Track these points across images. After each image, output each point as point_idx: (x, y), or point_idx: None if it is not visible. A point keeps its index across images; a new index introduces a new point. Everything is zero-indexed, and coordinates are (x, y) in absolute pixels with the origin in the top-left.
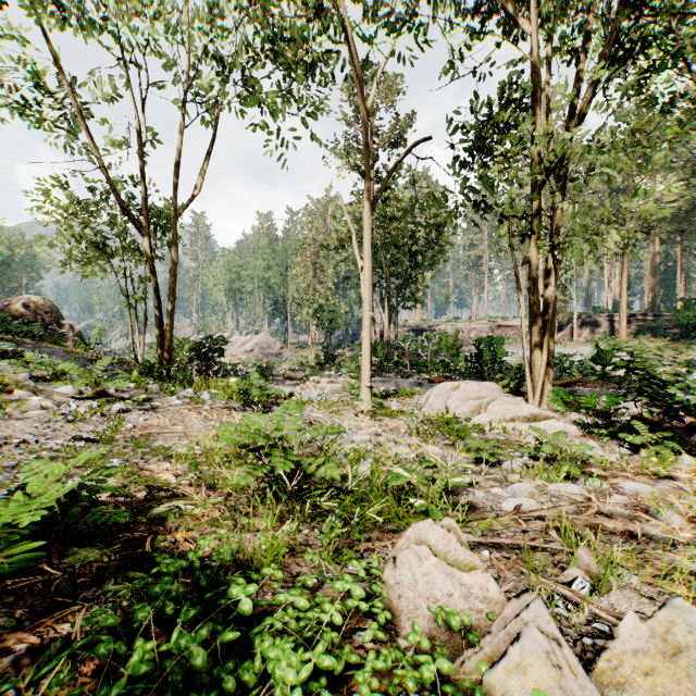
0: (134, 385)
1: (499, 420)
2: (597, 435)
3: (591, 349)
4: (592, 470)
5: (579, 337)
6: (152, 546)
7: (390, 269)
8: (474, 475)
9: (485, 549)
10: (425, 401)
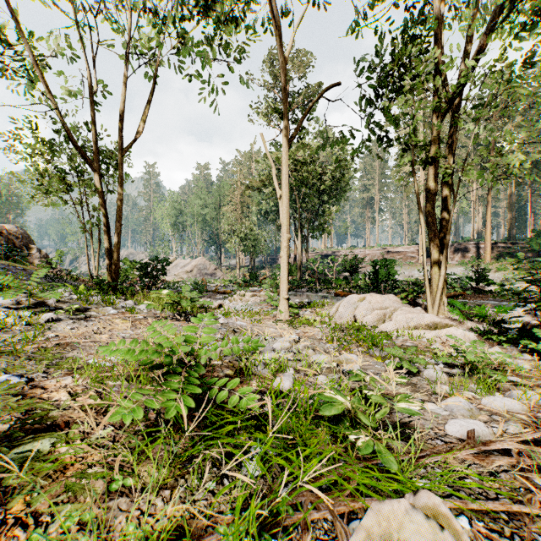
0: (77, 297)
1: (404, 327)
2: (495, 341)
3: (462, 270)
4: (511, 378)
5: (452, 260)
6: None
7: (302, 205)
8: (399, 386)
9: (460, 514)
10: (335, 311)
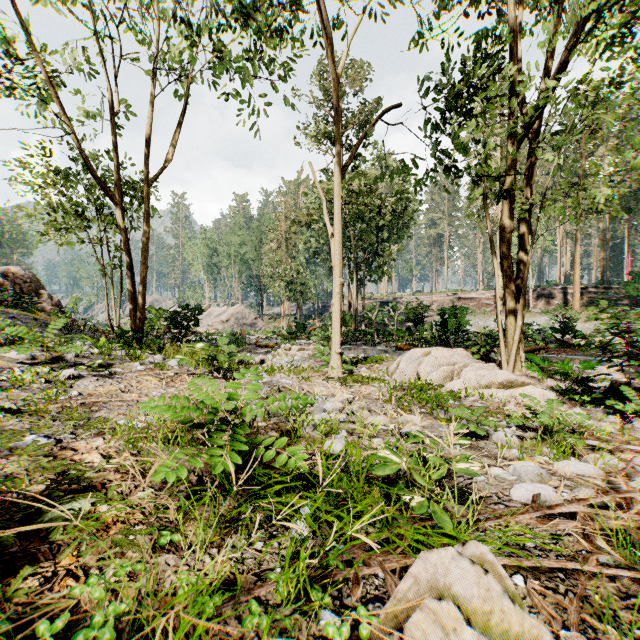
0: (98, 351)
1: (474, 386)
2: (578, 402)
3: (546, 319)
4: (591, 442)
5: (534, 308)
6: (4, 591)
7: (358, 243)
8: (464, 450)
9: (516, 573)
10: (396, 368)
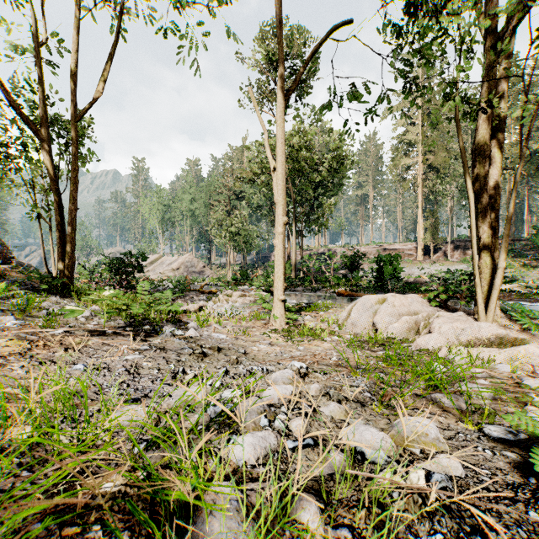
0: None
1: (453, 343)
2: None
3: (465, 267)
4: None
5: (451, 258)
6: None
7: (297, 198)
8: None
9: None
10: (346, 317)
